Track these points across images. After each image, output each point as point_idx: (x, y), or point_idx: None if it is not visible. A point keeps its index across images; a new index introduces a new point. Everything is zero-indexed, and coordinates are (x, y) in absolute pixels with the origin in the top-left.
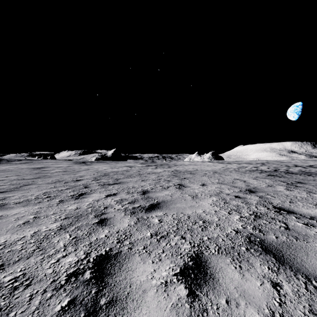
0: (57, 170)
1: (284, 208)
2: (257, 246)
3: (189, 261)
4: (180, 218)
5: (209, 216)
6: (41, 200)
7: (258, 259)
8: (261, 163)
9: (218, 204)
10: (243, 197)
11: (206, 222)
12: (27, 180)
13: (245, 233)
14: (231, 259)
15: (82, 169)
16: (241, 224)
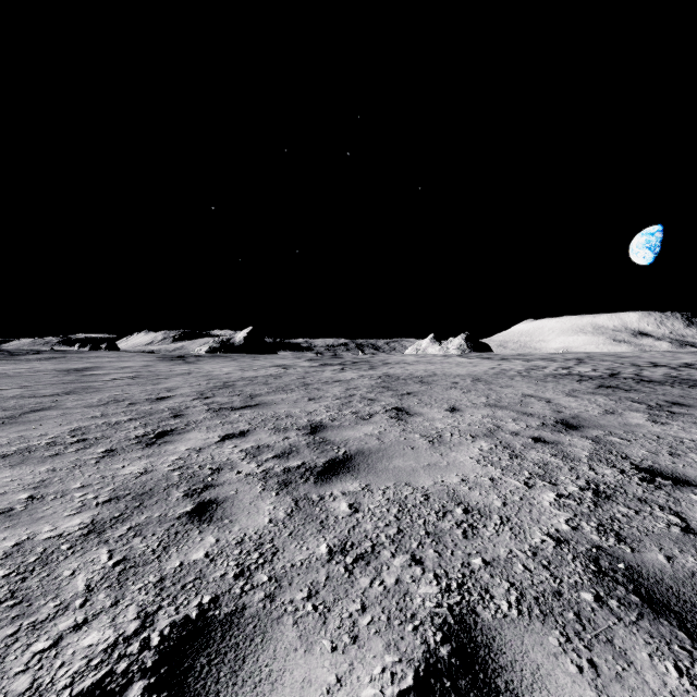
0: (119, 374)
1: (662, 471)
2: (624, 588)
3: (440, 645)
4: (403, 500)
5: (479, 493)
6: (61, 450)
7: (639, 635)
8: (576, 359)
9: (496, 459)
10: (554, 442)
11: (472, 510)
12: (43, 398)
13: (581, 545)
14: (561, 635)
15: (175, 373)
16: (565, 518)
